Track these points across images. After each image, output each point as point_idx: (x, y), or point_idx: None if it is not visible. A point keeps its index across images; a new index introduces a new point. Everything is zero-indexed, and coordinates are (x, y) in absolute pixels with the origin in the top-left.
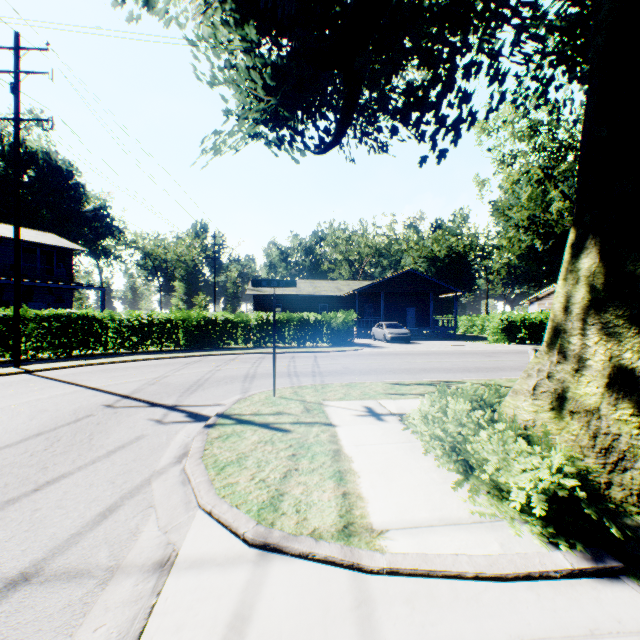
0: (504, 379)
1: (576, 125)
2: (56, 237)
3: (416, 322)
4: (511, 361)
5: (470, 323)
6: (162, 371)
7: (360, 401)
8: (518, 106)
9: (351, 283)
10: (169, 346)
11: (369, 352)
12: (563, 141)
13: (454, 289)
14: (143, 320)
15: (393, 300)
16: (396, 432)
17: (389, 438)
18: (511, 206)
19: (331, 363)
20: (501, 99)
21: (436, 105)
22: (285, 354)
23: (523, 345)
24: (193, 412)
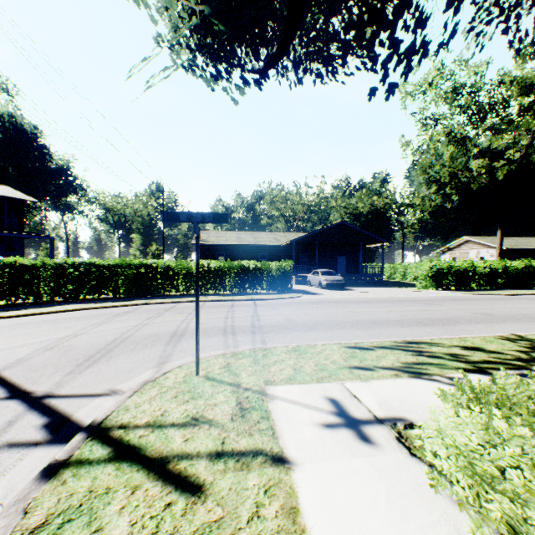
0: (478, 338)
1: (499, 85)
2: (9, 189)
3: (346, 269)
4: (456, 310)
5: (393, 270)
6: (79, 326)
7: (319, 385)
8: (478, 33)
9: (287, 234)
10: (108, 294)
11: (309, 299)
12: (484, 103)
13: (381, 239)
14: (79, 268)
15: (325, 250)
16: (413, 491)
17: (410, 522)
18: (432, 165)
19: (272, 314)
20: (453, 32)
21: (392, 24)
22: (225, 302)
23: (451, 291)
24: (61, 414)
